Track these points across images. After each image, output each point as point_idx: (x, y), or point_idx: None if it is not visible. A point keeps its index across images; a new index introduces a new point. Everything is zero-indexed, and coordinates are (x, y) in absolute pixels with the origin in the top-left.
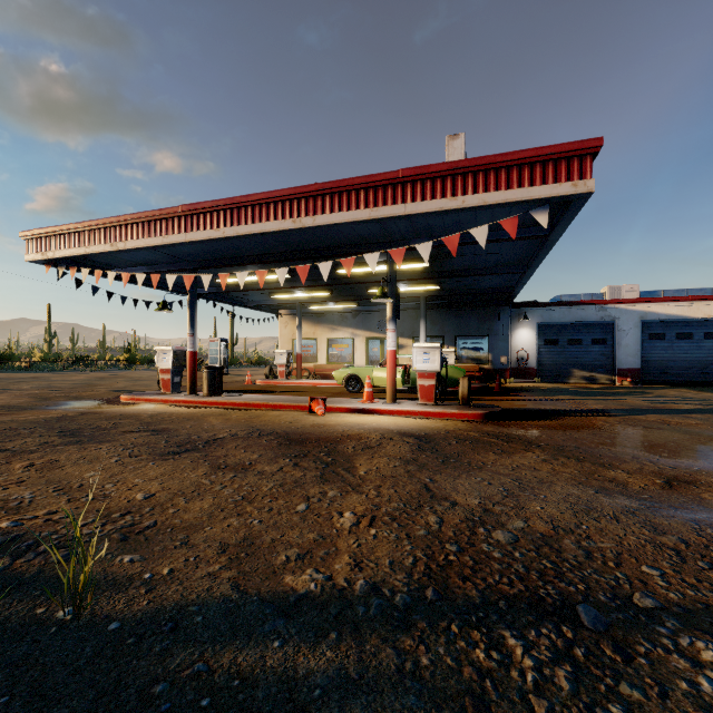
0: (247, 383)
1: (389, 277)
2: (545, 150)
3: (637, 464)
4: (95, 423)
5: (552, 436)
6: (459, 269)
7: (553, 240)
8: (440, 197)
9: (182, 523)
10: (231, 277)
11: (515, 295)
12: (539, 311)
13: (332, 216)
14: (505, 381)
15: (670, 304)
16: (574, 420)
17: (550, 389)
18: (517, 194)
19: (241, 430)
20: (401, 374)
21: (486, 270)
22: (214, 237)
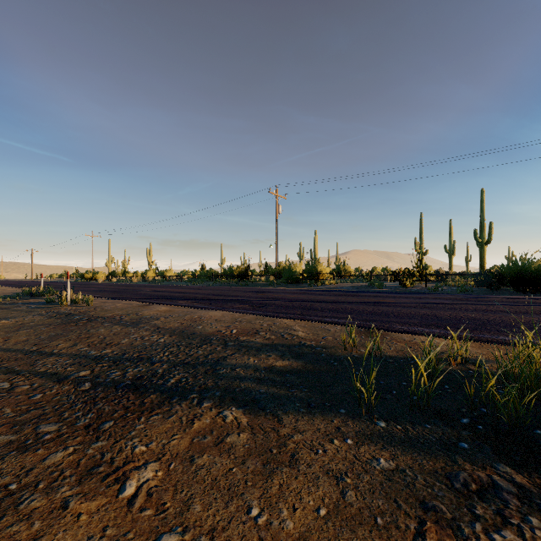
0: None
1: None
2: None
3: None
4: None
5: None
6: None
7: None
8: None
9: (373, 540)
10: None
11: None
12: None
13: None
14: None
15: None
16: None
17: None
18: None
19: None
20: None
21: None
22: None
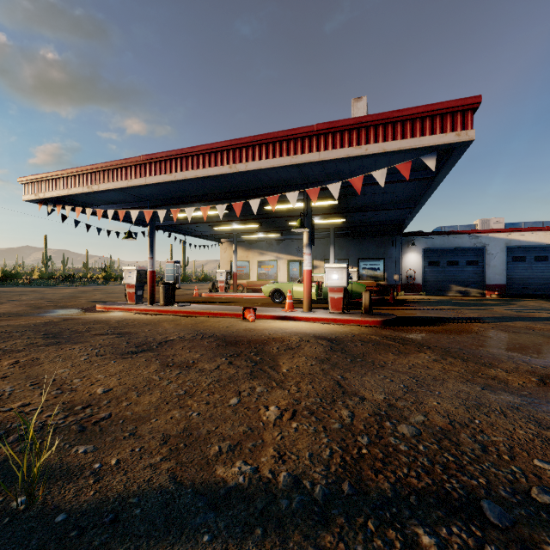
0: (195, 296)
1: (306, 212)
2: (433, 107)
3: (513, 363)
4: (73, 327)
5: (438, 339)
6: (361, 205)
7: (438, 181)
8: (347, 146)
9: (132, 414)
10: (182, 213)
11: (405, 226)
12: (424, 239)
13: (260, 163)
14: (397, 294)
15: (529, 233)
16: (455, 326)
17: (434, 300)
18: (410, 143)
19: (187, 333)
20: (315, 289)
21: (383, 206)
22: (167, 180)
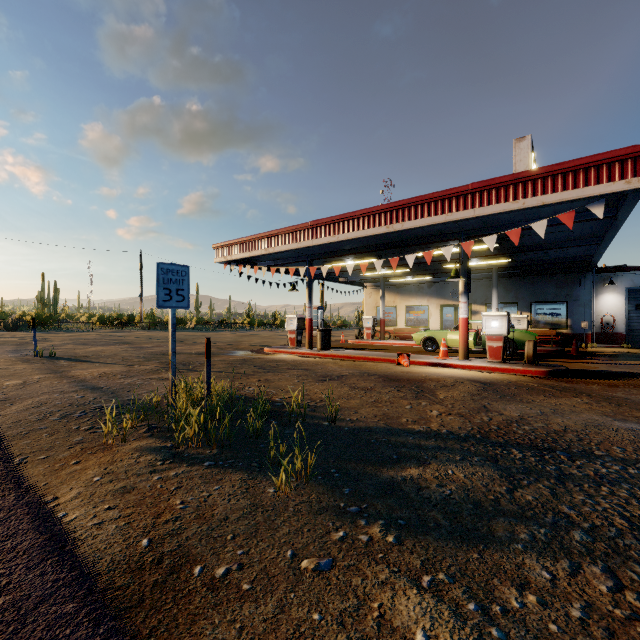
0: (342, 342)
1: (461, 260)
2: (598, 157)
3: None
4: (266, 364)
5: (608, 390)
6: (529, 244)
7: (620, 219)
8: (503, 201)
9: (350, 406)
10: (334, 263)
11: (595, 263)
12: (629, 275)
13: (416, 222)
14: (586, 346)
15: None
16: None
17: (638, 354)
18: (572, 194)
19: (355, 372)
20: (473, 337)
21: (557, 244)
22: (331, 242)
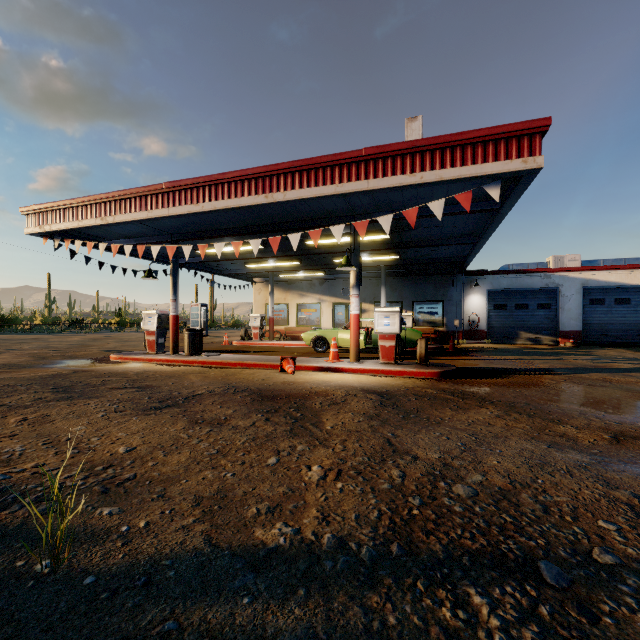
0: (225, 344)
1: (353, 248)
2: (497, 130)
3: (585, 419)
4: (86, 381)
5: (503, 393)
6: (416, 240)
7: (503, 213)
8: (400, 174)
9: (160, 475)
10: (210, 248)
11: (467, 264)
12: (489, 278)
13: (301, 192)
14: (458, 342)
15: (609, 272)
16: (523, 378)
17: (500, 349)
18: (471, 170)
19: (218, 387)
20: (364, 336)
21: (441, 241)
22: (194, 212)
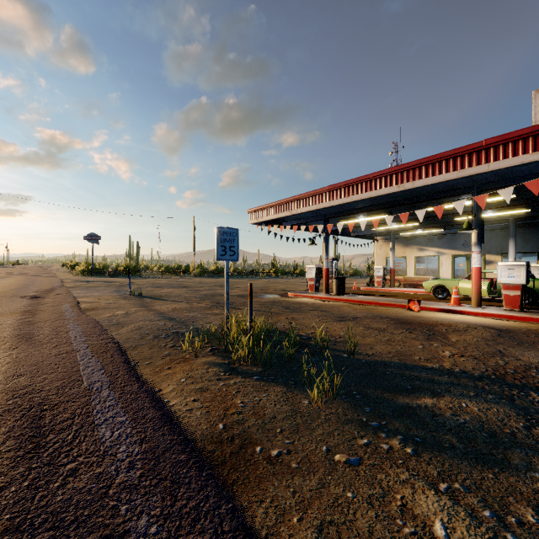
0: (354, 289)
1: (474, 212)
2: None
3: None
4: (291, 305)
5: None
6: None
7: None
8: (521, 154)
9: (365, 343)
10: (347, 220)
11: None
12: None
13: (427, 180)
14: None
15: None
16: None
17: None
18: None
19: (368, 314)
20: (487, 286)
21: None
22: (346, 202)
